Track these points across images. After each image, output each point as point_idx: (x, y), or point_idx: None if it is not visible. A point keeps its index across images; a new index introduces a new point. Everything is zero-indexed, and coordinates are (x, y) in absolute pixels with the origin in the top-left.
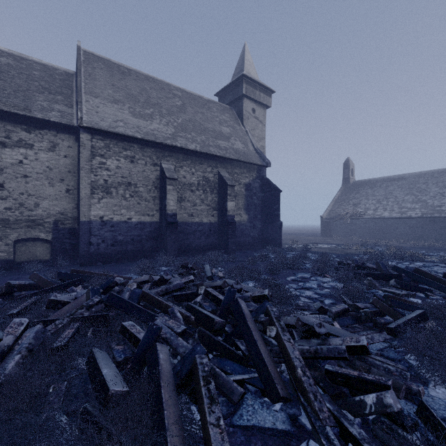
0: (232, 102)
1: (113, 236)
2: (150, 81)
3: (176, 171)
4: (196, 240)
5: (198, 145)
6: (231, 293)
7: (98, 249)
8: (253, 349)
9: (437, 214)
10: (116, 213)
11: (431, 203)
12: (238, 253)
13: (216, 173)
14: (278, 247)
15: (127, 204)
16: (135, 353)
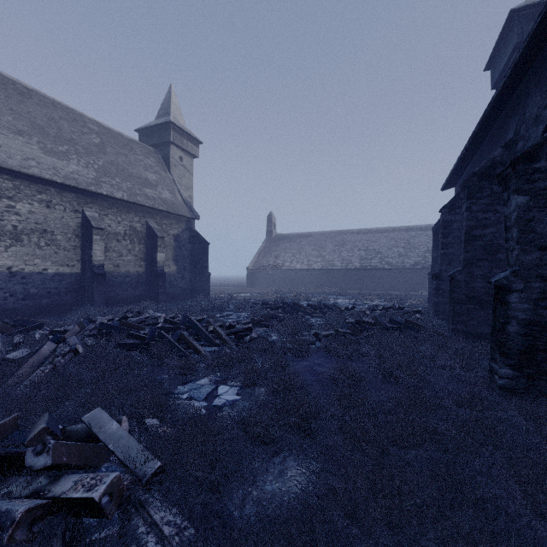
0: (157, 145)
1: (25, 289)
2: (58, 108)
3: (100, 219)
4: (122, 291)
5: (126, 194)
6: (185, 317)
7: (5, 304)
8: (203, 334)
9: (330, 267)
10: (28, 263)
11: (328, 258)
12: (168, 303)
13: (144, 223)
14: (207, 296)
15: (42, 253)
16: (148, 337)
